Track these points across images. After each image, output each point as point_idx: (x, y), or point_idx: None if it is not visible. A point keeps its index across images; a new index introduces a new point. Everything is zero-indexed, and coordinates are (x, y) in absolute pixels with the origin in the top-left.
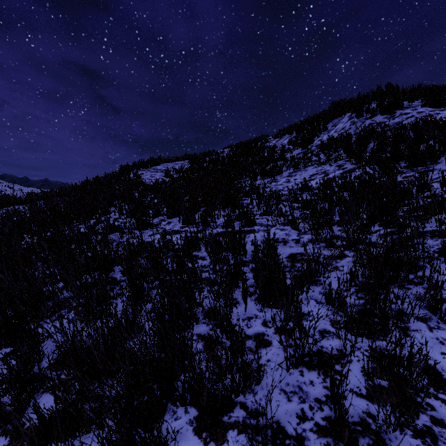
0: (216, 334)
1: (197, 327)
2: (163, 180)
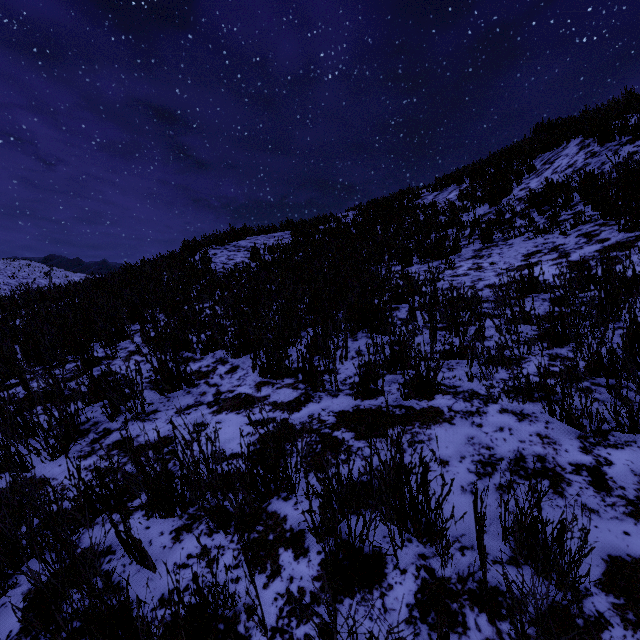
0: None
1: None
2: (245, 266)
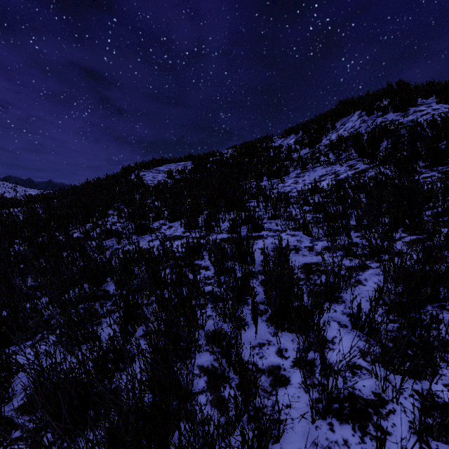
0: (221, 367)
1: (199, 356)
2: (165, 182)
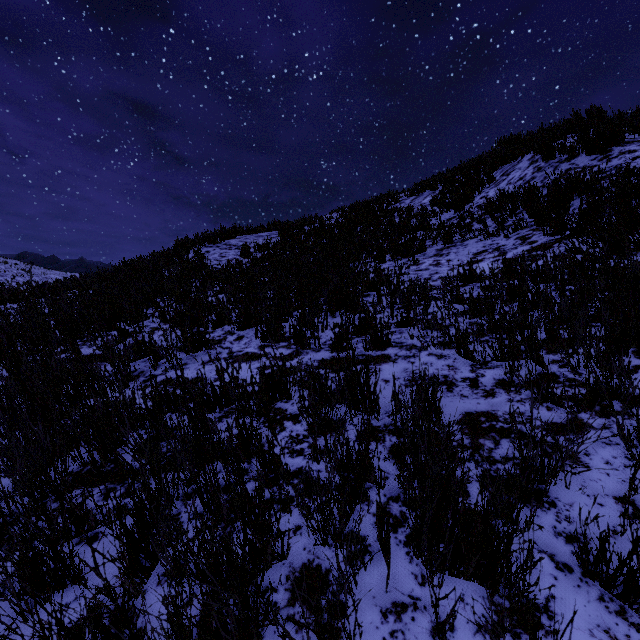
0: None
1: (274, 634)
2: (238, 262)
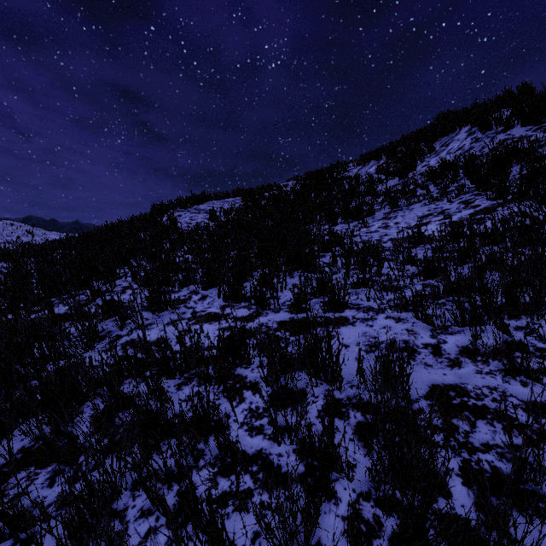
0: None
1: None
2: (205, 225)
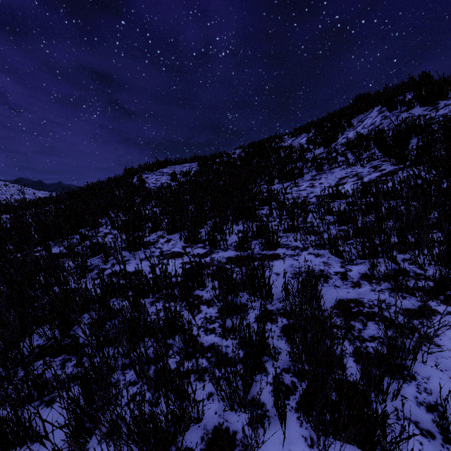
0: None
1: None
2: (168, 185)
